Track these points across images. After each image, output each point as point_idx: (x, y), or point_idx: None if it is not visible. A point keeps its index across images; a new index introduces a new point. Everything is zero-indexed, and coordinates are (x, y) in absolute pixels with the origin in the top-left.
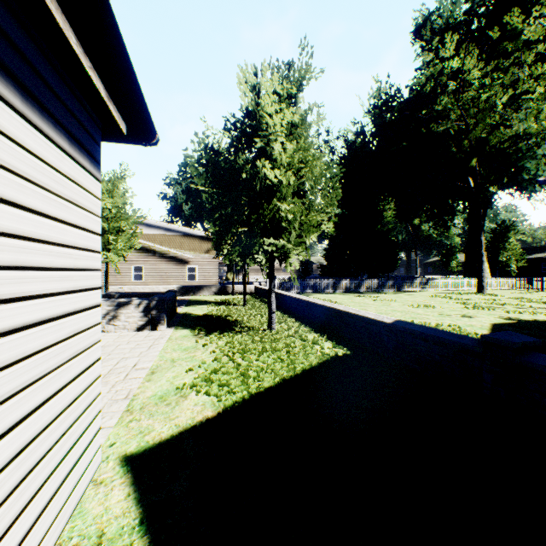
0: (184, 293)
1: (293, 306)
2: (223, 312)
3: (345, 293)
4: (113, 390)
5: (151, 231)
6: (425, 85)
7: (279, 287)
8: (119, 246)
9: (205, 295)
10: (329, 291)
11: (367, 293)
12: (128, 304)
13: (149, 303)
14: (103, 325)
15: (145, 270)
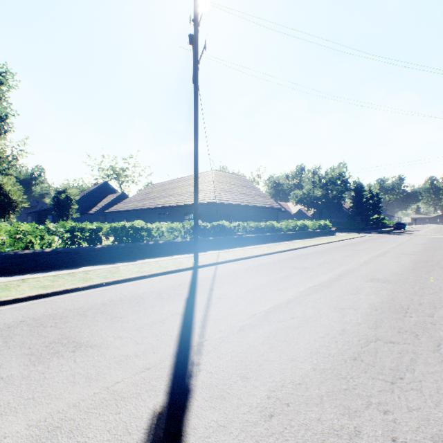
0: None
1: None
2: None
3: None
4: None
5: None
6: None
7: None
8: None
9: None
10: None
11: None
12: None
13: None
14: None
15: None
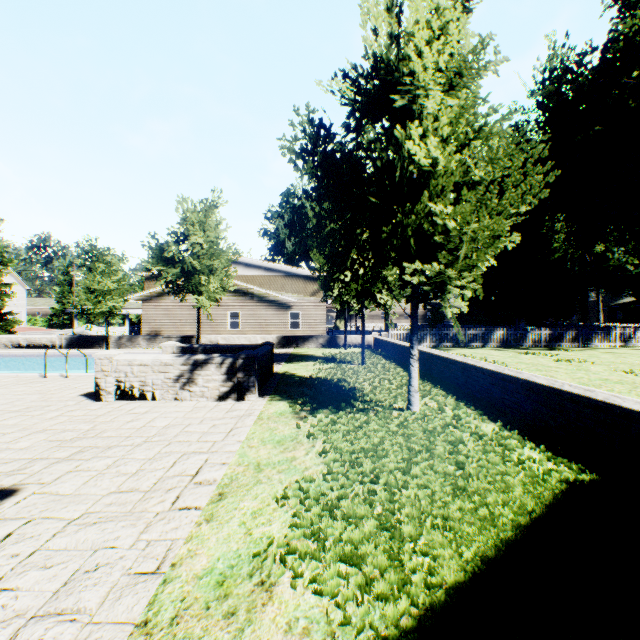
0: (285, 345)
1: (435, 369)
2: (334, 374)
3: (500, 349)
4: (141, 540)
5: (250, 272)
6: (629, 40)
7: (402, 339)
8: (211, 289)
9: (310, 348)
10: (476, 345)
11: (534, 348)
12: (207, 363)
13: (234, 362)
14: (176, 390)
15: (242, 316)
